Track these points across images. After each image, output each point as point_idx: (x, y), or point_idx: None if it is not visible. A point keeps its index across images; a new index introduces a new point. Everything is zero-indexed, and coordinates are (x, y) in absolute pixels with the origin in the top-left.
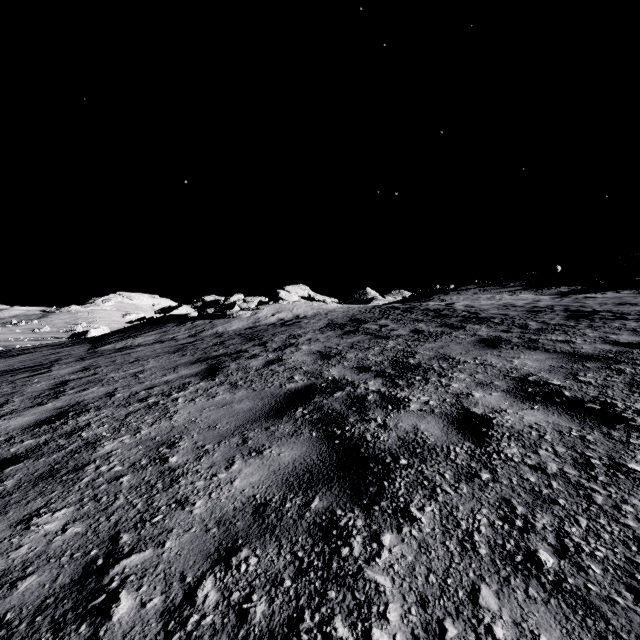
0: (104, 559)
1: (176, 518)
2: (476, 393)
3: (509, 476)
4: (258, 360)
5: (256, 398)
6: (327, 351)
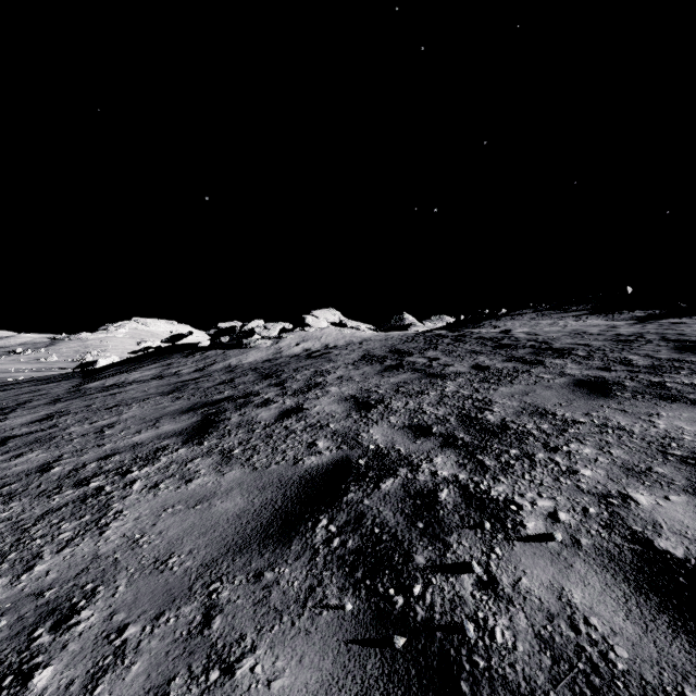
0: None
1: None
2: (637, 494)
3: None
4: (270, 409)
5: (253, 487)
6: (364, 396)
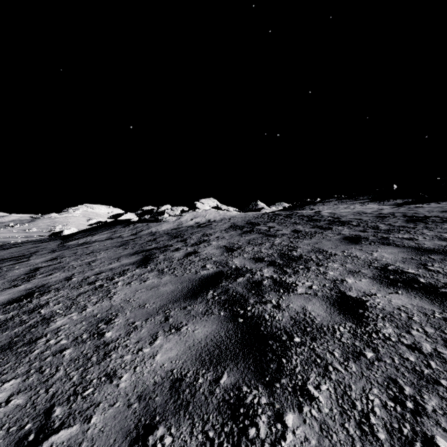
0: (35, 434)
1: (104, 392)
2: (349, 279)
3: (390, 355)
4: (180, 252)
5: (177, 282)
6: (231, 246)
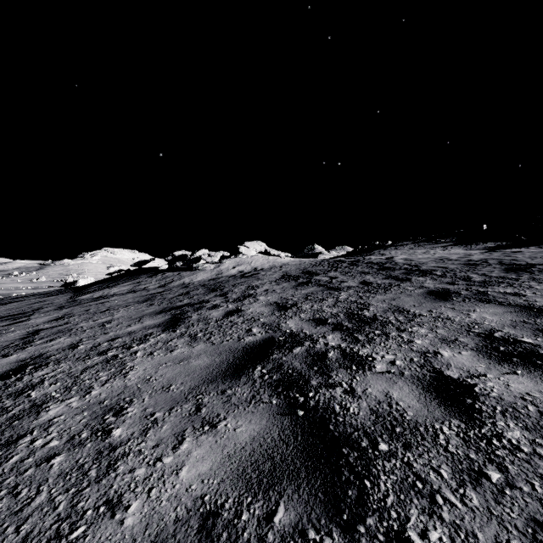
0: None
1: (100, 533)
2: (444, 351)
3: (527, 478)
4: (218, 311)
5: (214, 353)
6: (283, 302)
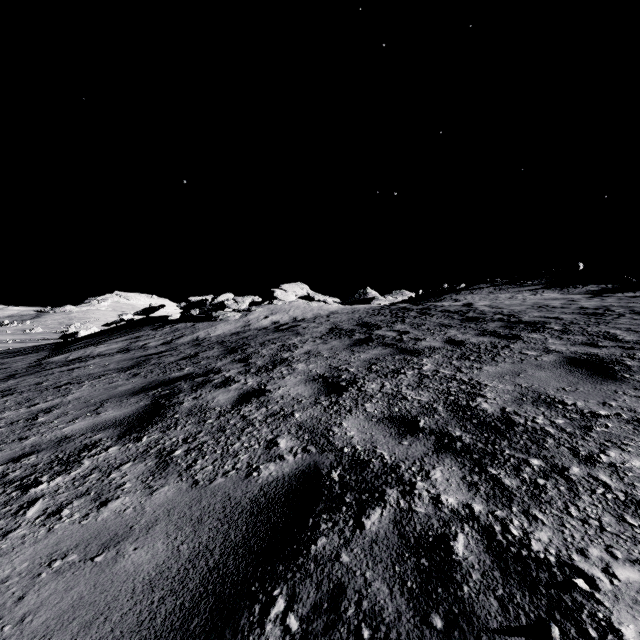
0: None
1: None
2: None
3: None
4: (229, 391)
5: (186, 519)
6: (334, 376)
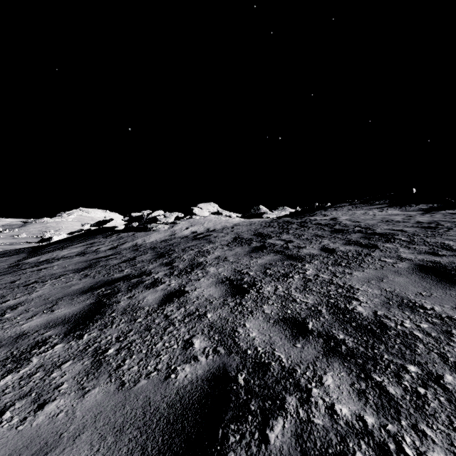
0: None
1: None
2: None
3: None
4: (156, 292)
5: (109, 427)
6: (238, 279)
